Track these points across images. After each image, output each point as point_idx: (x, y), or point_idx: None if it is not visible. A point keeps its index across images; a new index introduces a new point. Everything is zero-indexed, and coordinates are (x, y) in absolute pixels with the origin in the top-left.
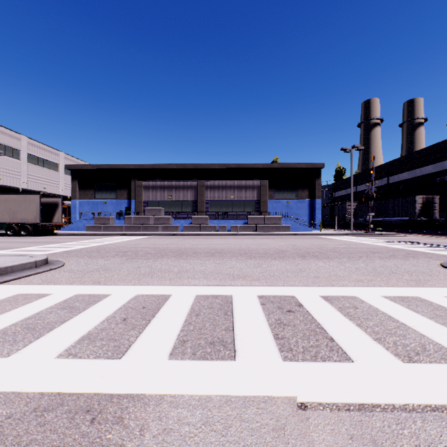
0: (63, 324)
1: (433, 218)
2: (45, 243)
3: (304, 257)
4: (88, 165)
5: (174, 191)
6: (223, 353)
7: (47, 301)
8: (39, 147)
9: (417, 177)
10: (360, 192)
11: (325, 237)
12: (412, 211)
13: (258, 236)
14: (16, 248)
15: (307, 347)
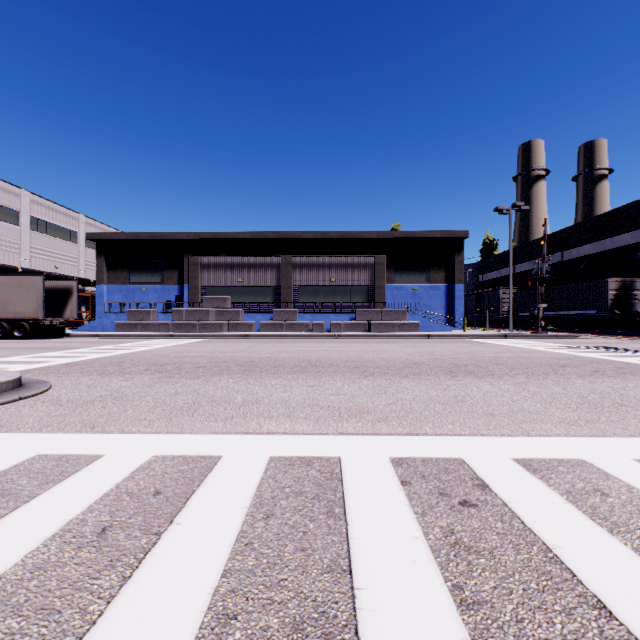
0: None
1: (633, 312)
2: (43, 350)
3: (453, 374)
4: (120, 233)
5: (246, 271)
6: None
7: None
8: (48, 208)
9: (606, 251)
10: (520, 274)
11: (474, 341)
12: (601, 301)
13: (372, 338)
14: None
15: None
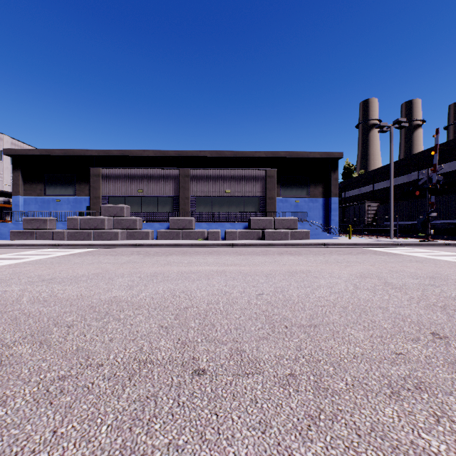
0: None
1: None
2: None
3: None
4: (34, 149)
5: (146, 182)
6: None
7: None
8: None
9: None
10: (379, 191)
11: (379, 250)
12: None
13: (268, 248)
14: None
15: None
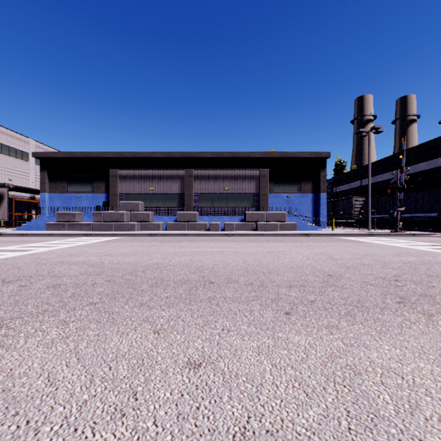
0: None
1: None
2: None
3: (414, 305)
4: (59, 153)
5: (156, 181)
6: None
7: None
8: (3, 133)
9: (439, 167)
10: (366, 186)
11: (349, 239)
12: None
13: (260, 237)
14: None
15: None
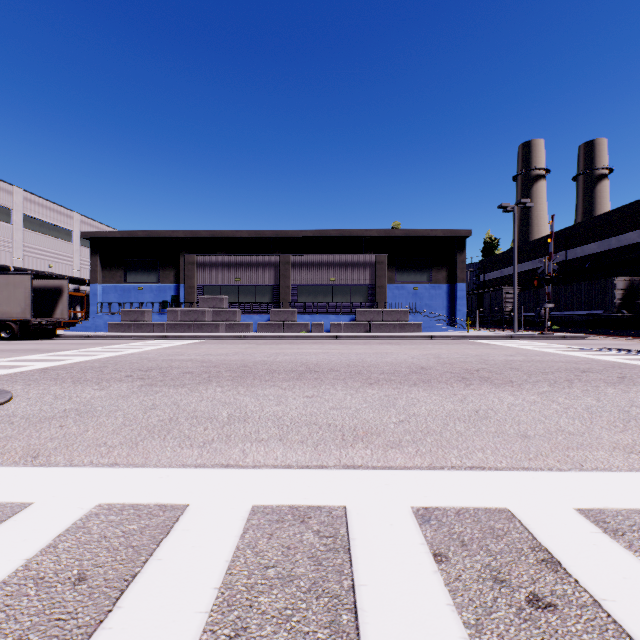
0: None
1: None
2: (26, 352)
3: (467, 381)
4: (115, 232)
5: (244, 270)
6: None
7: None
8: (42, 205)
9: (612, 250)
10: (523, 273)
11: (480, 342)
12: (608, 301)
13: (373, 340)
14: None
15: None
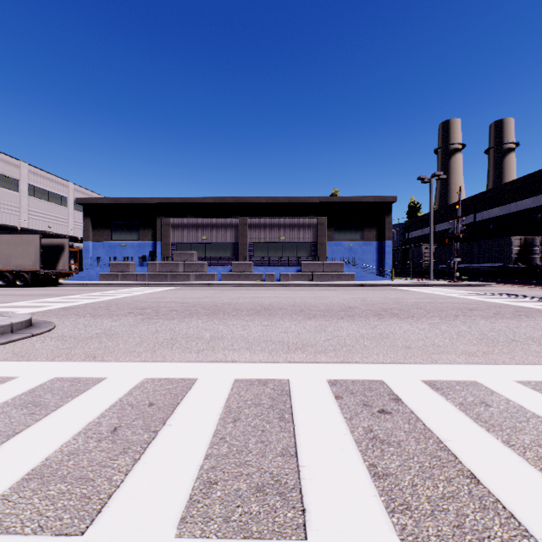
0: (8, 441)
1: (533, 265)
2: (42, 296)
3: (380, 316)
4: (103, 198)
5: (209, 230)
6: (282, 516)
7: (3, 391)
8: (43, 177)
9: (512, 214)
10: (440, 232)
11: (400, 289)
12: (507, 255)
13: (314, 287)
14: (2, 303)
15: (436, 500)
